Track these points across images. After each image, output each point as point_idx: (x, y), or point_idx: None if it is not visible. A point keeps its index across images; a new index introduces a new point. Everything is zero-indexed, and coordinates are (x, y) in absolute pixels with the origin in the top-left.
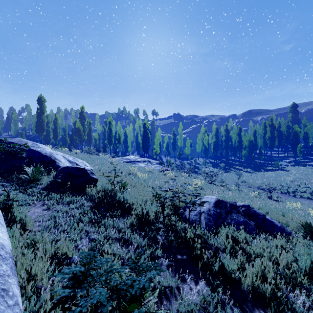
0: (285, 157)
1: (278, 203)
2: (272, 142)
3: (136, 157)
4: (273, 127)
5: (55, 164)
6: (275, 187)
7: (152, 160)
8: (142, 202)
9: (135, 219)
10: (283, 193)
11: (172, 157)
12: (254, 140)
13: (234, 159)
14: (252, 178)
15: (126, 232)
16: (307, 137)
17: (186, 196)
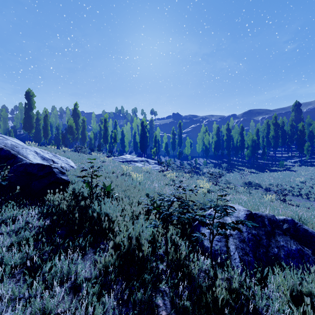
0: (289, 157)
1: (298, 209)
2: (276, 141)
3: (133, 157)
4: (277, 125)
5: (15, 160)
6: (285, 188)
7: (150, 160)
8: (131, 218)
9: (113, 259)
10: (295, 195)
11: (172, 158)
12: (257, 139)
13: (236, 159)
14: (257, 179)
15: (86, 298)
16: (312, 136)
17: (206, 210)
